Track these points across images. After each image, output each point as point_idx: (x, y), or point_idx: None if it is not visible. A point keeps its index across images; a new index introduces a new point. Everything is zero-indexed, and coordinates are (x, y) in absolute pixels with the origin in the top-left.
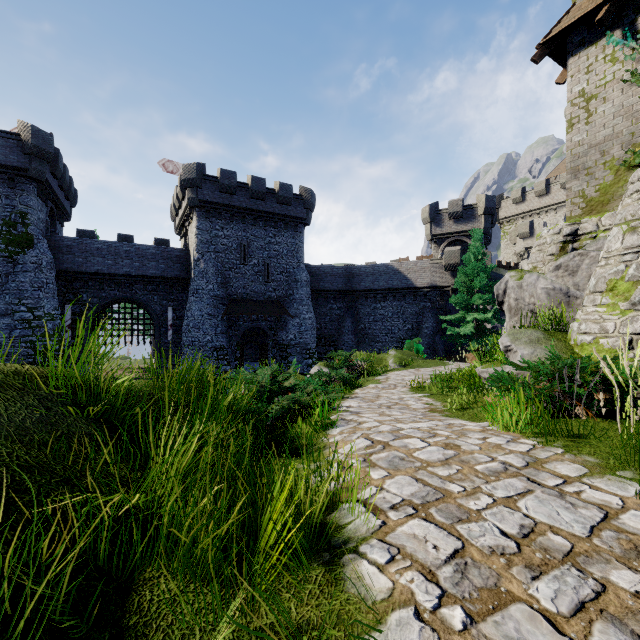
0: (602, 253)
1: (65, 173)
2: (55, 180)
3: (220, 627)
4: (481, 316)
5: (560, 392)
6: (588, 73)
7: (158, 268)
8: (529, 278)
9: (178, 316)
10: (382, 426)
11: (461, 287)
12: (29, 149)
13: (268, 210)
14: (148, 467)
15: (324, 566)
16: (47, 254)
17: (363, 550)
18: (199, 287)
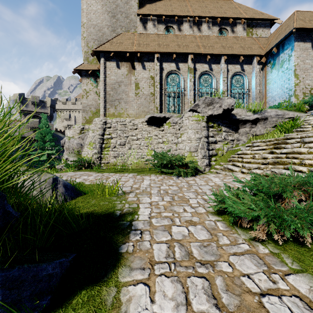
0: (88, 136)
1: None
2: None
3: None
4: (51, 152)
5: (79, 165)
6: (87, 85)
7: None
8: (72, 139)
9: None
10: None
11: (40, 139)
12: None
13: None
14: None
15: None
16: None
17: None
18: None
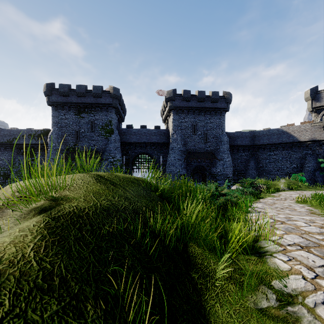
0: None
1: (123, 103)
2: (120, 106)
3: (219, 264)
4: None
5: None
6: None
7: (156, 139)
8: None
9: (164, 160)
10: (279, 215)
11: None
12: (112, 96)
13: (206, 106)
14: (181, 213)
15: (257, 257)
16: (118, 136)
17: (275, 255)
18: (173, 146)
